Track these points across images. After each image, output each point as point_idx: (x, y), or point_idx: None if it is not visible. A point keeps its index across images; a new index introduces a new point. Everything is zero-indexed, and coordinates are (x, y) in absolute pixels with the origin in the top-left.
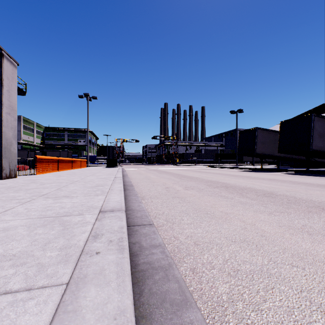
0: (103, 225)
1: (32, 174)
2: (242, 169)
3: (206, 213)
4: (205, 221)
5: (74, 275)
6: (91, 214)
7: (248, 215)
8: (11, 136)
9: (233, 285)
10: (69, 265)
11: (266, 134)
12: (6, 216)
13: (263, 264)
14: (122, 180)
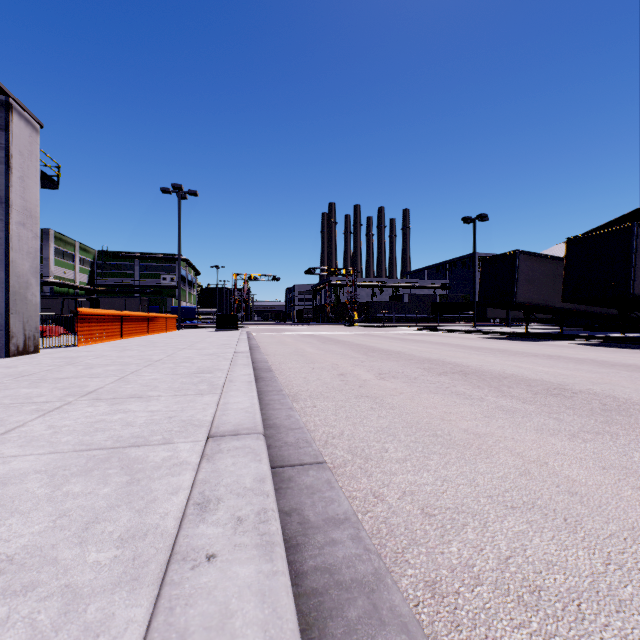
0: (219, 474)
1: (69, 345)
2: (488, 334)
3: (435, 434)
4: (436, 453)
5: (155, 635)
6: (191, 442)
7: (526, 439)
8: (28, 269)
9: (539, 635)
10: (141, 595)
11: (537, 264)
12: (6, 446)
13: (596, 573)
14: (249, 358)
